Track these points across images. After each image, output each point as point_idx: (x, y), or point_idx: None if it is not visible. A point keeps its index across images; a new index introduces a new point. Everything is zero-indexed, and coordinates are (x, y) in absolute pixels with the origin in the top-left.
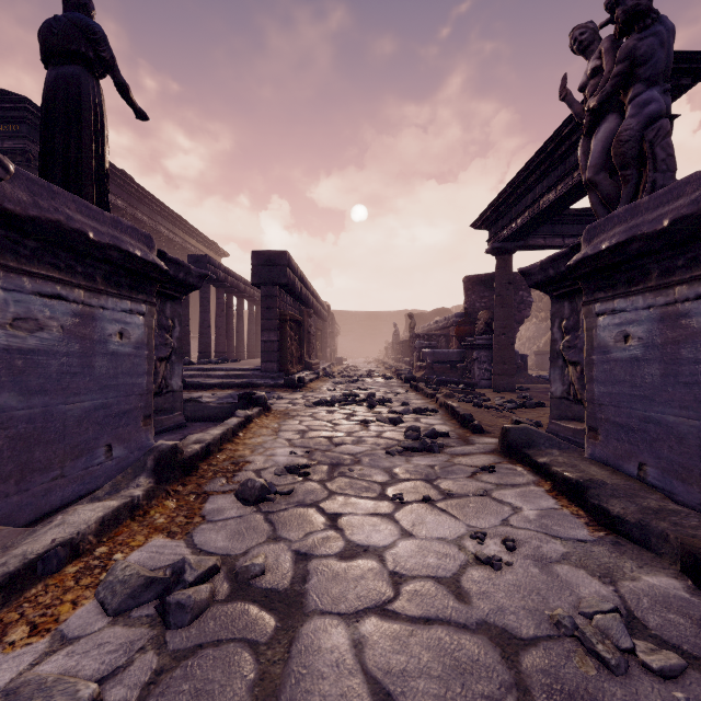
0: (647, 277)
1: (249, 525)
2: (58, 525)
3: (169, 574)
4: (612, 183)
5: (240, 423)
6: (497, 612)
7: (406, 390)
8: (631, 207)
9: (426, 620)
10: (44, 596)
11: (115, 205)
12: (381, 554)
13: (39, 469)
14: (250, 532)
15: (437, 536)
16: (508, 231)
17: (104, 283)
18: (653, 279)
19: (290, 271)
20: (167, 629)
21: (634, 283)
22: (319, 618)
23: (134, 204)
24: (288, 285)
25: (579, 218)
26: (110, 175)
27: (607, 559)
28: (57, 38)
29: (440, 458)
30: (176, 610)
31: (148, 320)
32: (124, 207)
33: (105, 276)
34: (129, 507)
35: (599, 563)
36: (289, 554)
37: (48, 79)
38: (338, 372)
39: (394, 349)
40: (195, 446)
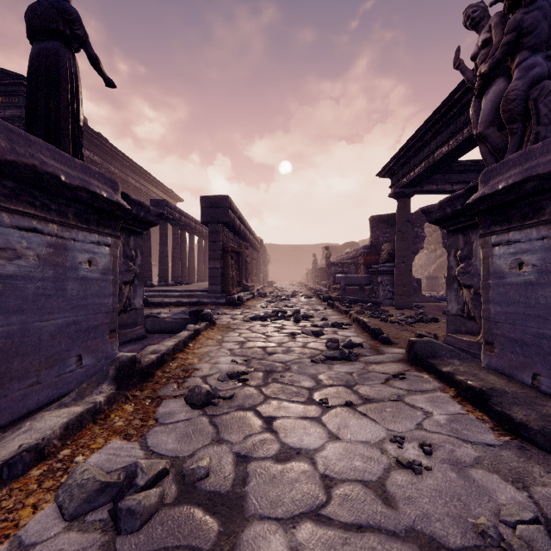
0: (541, 212)
1: (195, 427)
2: (26, 431)
3: (122, 478)
4: (500, 136)
5: (190, 335)
6: (423, 519)
7: (325, 307)
8: (525, 152)
9: (358, 527)
10: (7, 500)
11: (93, 161)
12: (312, 457)
13: (17, 377)
14: (196, 435)
15: (361, 439)
16: (407, 179)
17: (75, 219)
18: (546, 214)
19: (231, 212)
20: (117, 534)
21: (528, 217)
22: (258, 523)
23: (108, 160)
24: (229, 223)
25: (465, 168)
26: (89, 137)
27: (516, 463)
28: (40, 19)
29: (357, 366)
30: (127, 516)
31: (113, 250)
32: (100, 162)
33: (76, 213)
34: (92, 412)
35: (509, 467)
36: (231, 456)
37: (33, 52)
38: (270, 293)
39: (314, 275)
40: (152, 356)
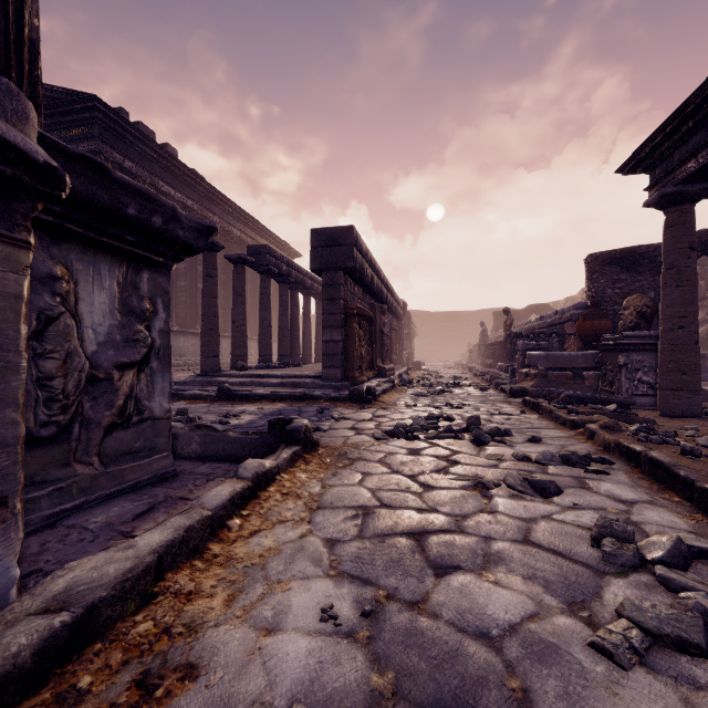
0: None
1: None
2: None
3: None
4: None
5: (237, 495)
6: None
7: (521, 410)
8: None
9: None
10: None
11: (186, 206)
12: None
13: None
14: None
15: None
16: (700, 160)
17: None
18: None
19: (358, 252)
20: None
21: None
22: None
23: (205, 204)
24: (355, 270)
25: None
26: (180, 175)
27: None
28: None
29: None
30: None
31: None
32: (195, 208)
33: None
34: None
35: None
36: None
37: None
38: (418, 380)
39: (482, 352)
40: (21, 636)
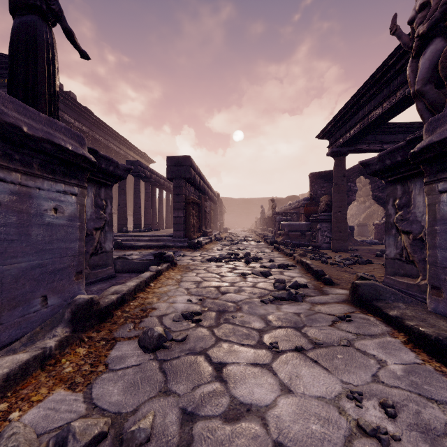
0: None
1: (144, 374)
2: None
3: (51, 446)
4: (437, 92)
5: (152, 276)
6: None
7: (271, 250)
8: None
9: None
10: None
11: (82, 130)
12: (264, 416)
13: None
14: (144, 384)
15: (315, 393)
16: (344, 139)
17: (40, 169)
18: None
19: (192, 169)
20: None
21: None
22: None
23: (94, 129)
24: (191, 179)
25: (394, 130)
26: (78, 111)
27: None
28: None
29: (304, 306)
30: None
31: (80, 199)
32: (87, 131)
33: (41, 164)
34: (40, 358)
35: None
36: (176, 413)
37: (14, 25)
38: (225, 238)
39: (261, 223)
40: (112, 296)
